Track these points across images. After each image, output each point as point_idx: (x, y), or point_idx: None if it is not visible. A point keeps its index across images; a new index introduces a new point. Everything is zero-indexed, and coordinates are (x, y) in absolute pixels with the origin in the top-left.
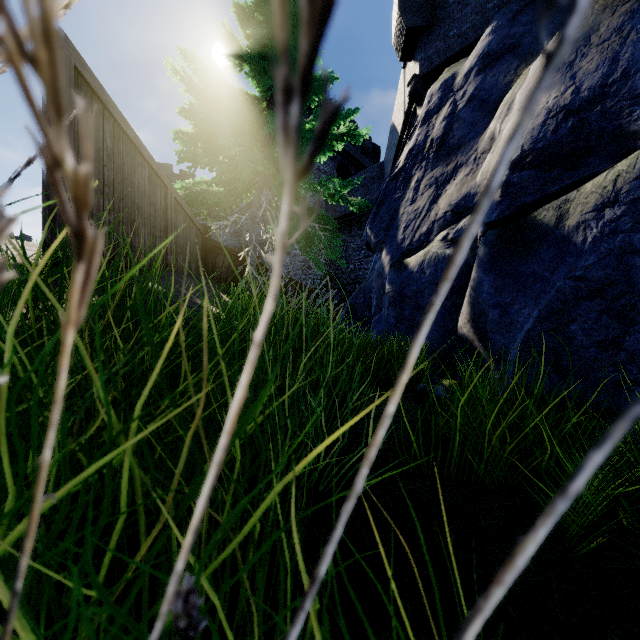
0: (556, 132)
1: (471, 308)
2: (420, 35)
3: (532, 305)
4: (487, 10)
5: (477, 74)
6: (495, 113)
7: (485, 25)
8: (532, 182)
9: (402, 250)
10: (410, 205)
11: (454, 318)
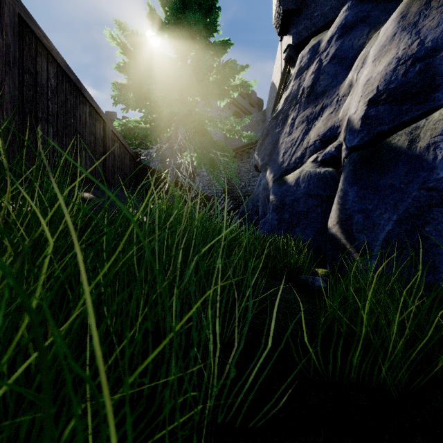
0: (406, 75)
1: (339, 213)
2: (293, 16)
3: (391, 211)
4: None
5: (337, 39)
6: (352, 67)
7: (341, 7)
8: (386, 114)
9: (282, 170)
10: (287, 136)
11: (324, 221)
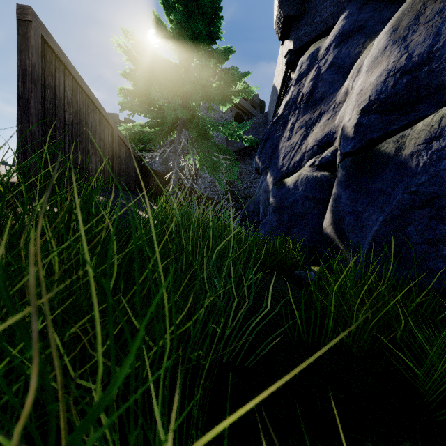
0: (394, 87)
1: (333, 215)
2: (293, 21)
3: (378, 212)
4: (341, 3)
5: (335, 47)
6: (348, 75)
7: (340, 14)
8: (377, 123)
9: (281, 173)
10: (287, 141)
11: (320, 222)
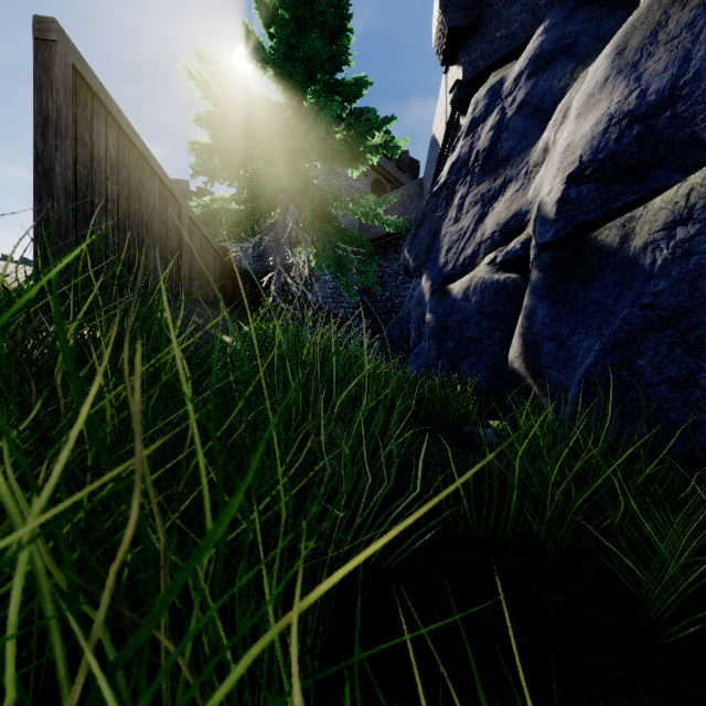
0: (619, 141)
1: (523, 340)
2: (464, 36)
3: (593, 337)
4: (539, 8)
5: (528, 78)
6: (549, 121)
7: (536, 25)
8: (592, 198)
9: (444, 275)
10: (453, 225)
11: (503, 351)
